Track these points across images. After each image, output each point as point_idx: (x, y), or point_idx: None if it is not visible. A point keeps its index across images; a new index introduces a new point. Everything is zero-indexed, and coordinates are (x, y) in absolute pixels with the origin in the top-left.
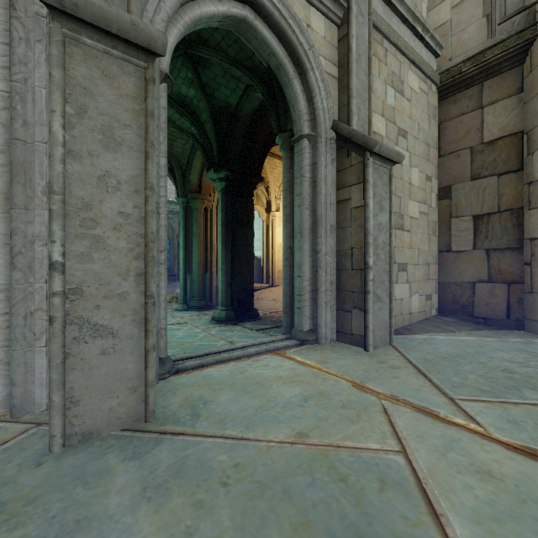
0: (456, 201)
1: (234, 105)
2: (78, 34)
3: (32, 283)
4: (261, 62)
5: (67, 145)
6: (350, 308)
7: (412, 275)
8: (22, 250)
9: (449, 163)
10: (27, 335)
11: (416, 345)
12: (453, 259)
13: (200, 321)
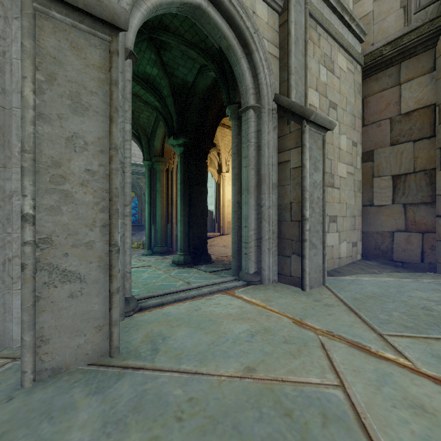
0: (377, 163)
1: (190, 82)
2: (48, 9)
3: (10, 233)
4: (213, 44)
5: (38, 109)
6: (289, 253)
7: (341, 225)
8: (0, 203)
9: (371, 131)
10: (5, 279)
11: (345, 285)
12: (375, 212)
13: (162, 264)
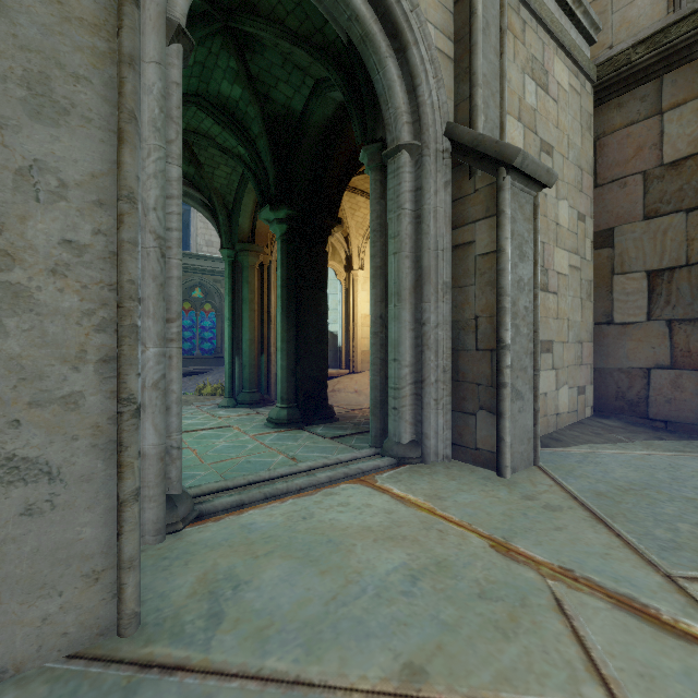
0: (620, 250)
1: (298, 111)
2: None
3: None
4: (337, 36)
5: None
6: (473, 408)
7: (559, 358)
8: None
9: (610, 196)
10: None
11: (574, 465)
12: (616, 334)
13: (251, 424)
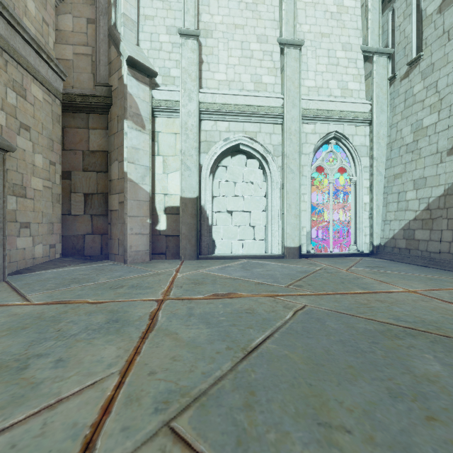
0: (74, 182)
1: None
2: None
3: None
4: None
5: None
6: None
7: (36, 231)
8: None
9: (70, 156)
10: None
11: (28, 277)
12: (73, 220)
13: None
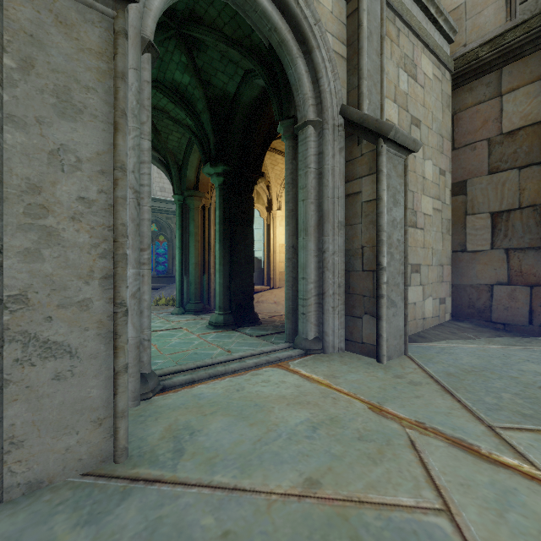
0: (471, 197)
1: (232, 93)
2: None
3: None
4: (261, 41)
5: (6, 108)
6: (360, 313)
7: (425, 277)
8: None
9: (464, 156)
10: None
11: (434, 355)
12: (468, 259)
13: (196, 326)
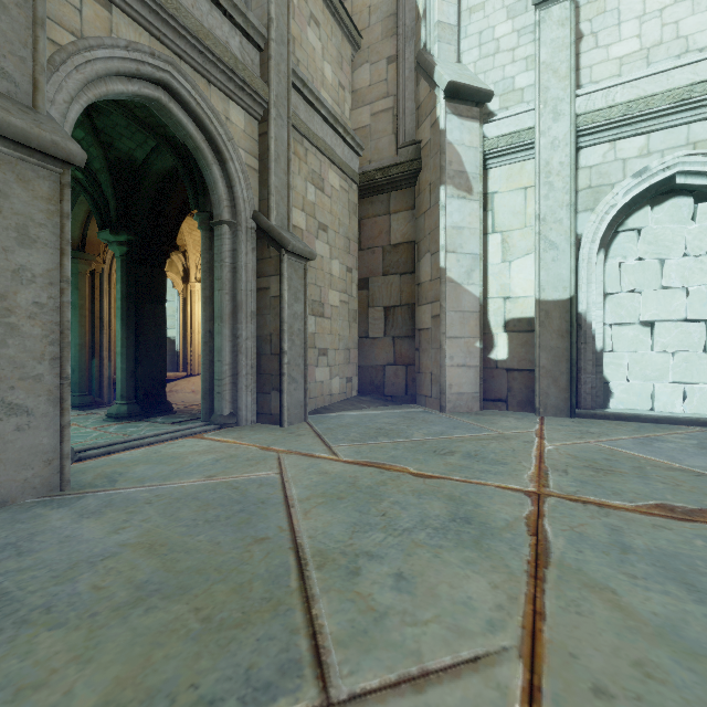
0: (372, 292)
1: (140, 160)
2: None
3: None
4: (176, 135)
5: None
6: (269, 390)
7: (333, 359)
8: None
9: (367, 257)
10: None
11: (327, 419)
12: (370, 344)
13: (89, 420)
